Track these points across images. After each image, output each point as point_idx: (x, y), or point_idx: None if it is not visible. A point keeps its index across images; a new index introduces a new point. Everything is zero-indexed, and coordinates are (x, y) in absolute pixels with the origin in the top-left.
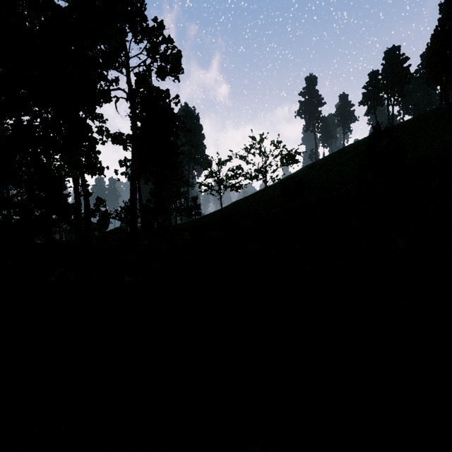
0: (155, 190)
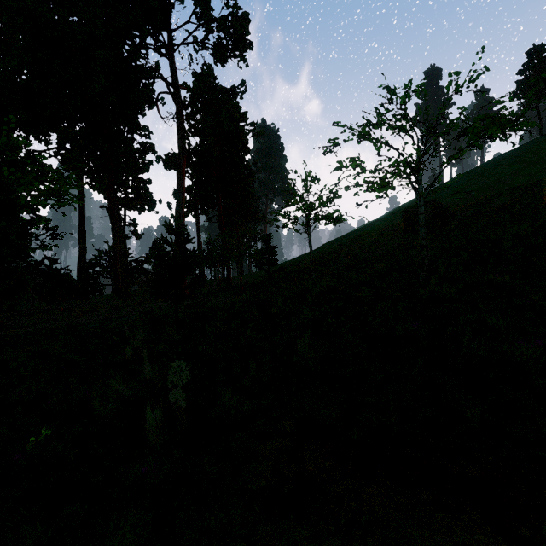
0: (177, 218)
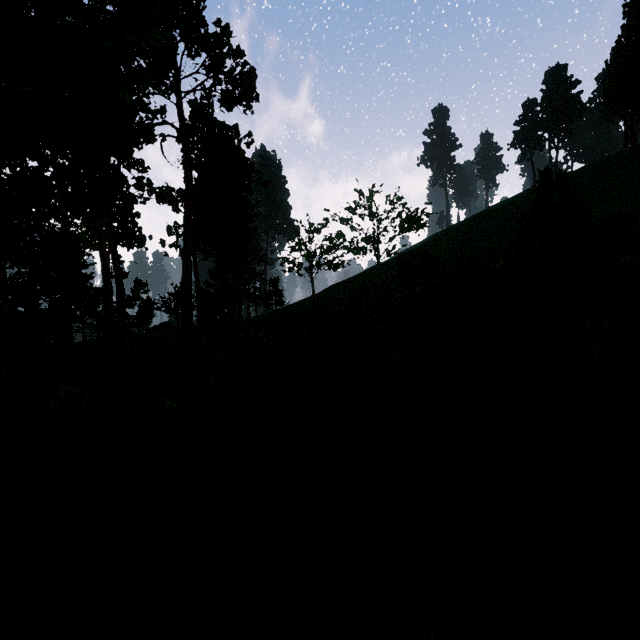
0: (216, 268)
